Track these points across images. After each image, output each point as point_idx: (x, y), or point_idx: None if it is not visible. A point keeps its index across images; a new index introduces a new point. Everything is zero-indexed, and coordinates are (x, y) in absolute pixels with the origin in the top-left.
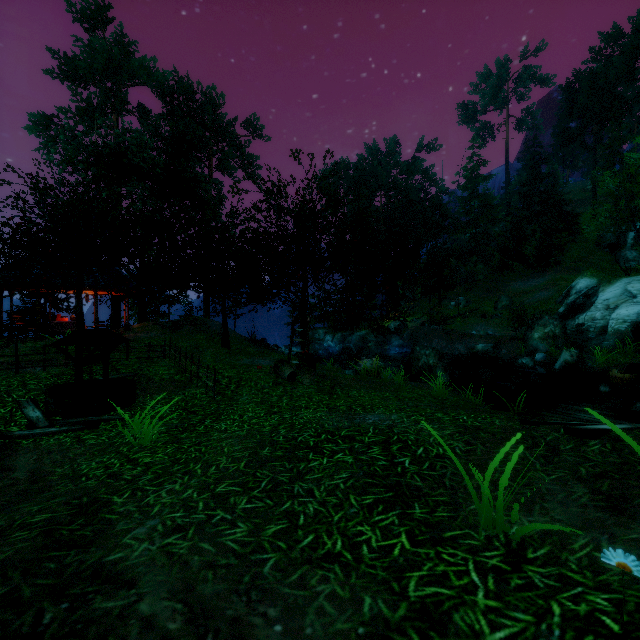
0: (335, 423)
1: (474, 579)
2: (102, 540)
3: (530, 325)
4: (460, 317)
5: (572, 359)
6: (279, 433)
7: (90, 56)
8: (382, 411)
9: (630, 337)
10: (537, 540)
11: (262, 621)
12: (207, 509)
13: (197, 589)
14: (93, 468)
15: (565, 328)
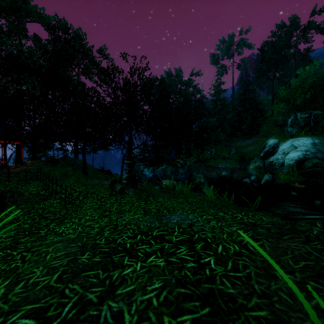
0: (148, 224)
1: None
2: None
3: (248, 162)
4: (212, 159)
5: (269, 179)
6: (103, 235)
7: None
8: (181, 212)
9: (295, 167)
10: None
11: None
12: None
13: None
14: None
15: (264, 163)
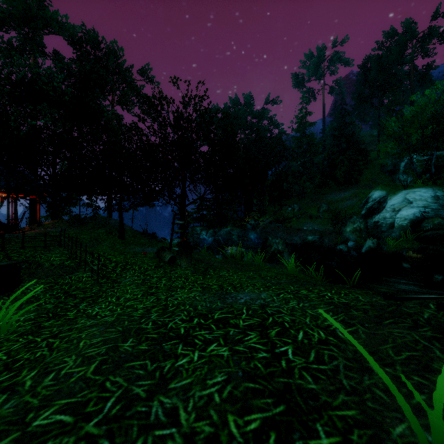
0: (208, 304)
1: None
2: None
3: (344, 222)
4: (295, 218)
5: (373, 245)
6: (149, 318)
7: (9, 4)
8: (251, 289)
9: (409, 230)
10: None
11: None
12: None
13: None
14: None
15: (367, 224)
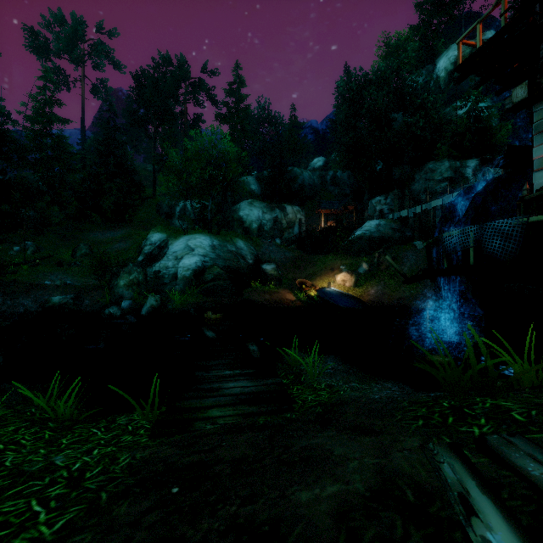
0: None
1: None
2: None
3: (116, 272)
4: (28, 265)
5: (157, 303)
6: None
7: None
8: None
9: (193, 281)
10: None
11: None
12: None
13: None
14: None
15: (147, 275)
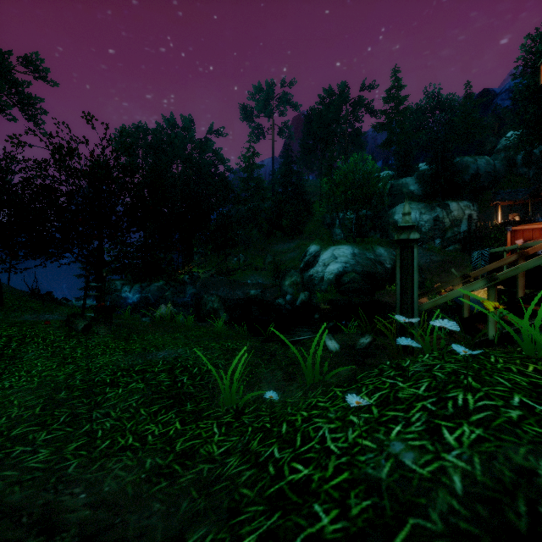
0: (130, 362)
1: (215, 431)
2: None
3: (284, 276)
4: (240, 270)
5: (305, 298)
6: (75, 378)
7: None
8: (171, 348)
9: (334, 283)
10: (252, 403)
11: (69, 497)
12: (4, 449)
13: (5, 500)
14: None
15: (303, 278)
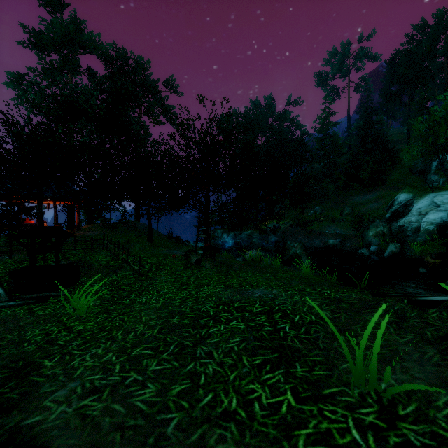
0: (230, 297)
1: (355, 437)
2: (25, 403)
3: (366, 226)
4: (317, 221)
5: (396, 250)
6: (186, 305)
7: (52, 31)
8: (265, 287)
9: (436, 234)
10: (404, 397)
11: None
12: (122, 371)
13: None
14: (36, 335)
15: (391, 228)
